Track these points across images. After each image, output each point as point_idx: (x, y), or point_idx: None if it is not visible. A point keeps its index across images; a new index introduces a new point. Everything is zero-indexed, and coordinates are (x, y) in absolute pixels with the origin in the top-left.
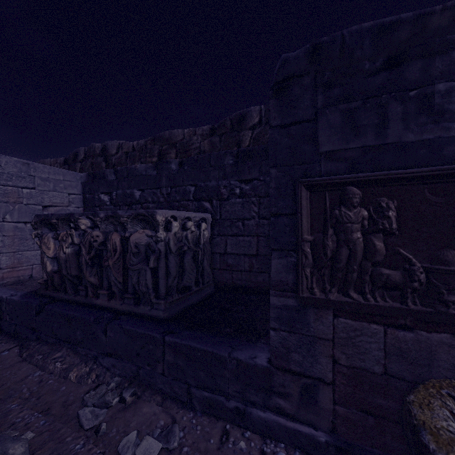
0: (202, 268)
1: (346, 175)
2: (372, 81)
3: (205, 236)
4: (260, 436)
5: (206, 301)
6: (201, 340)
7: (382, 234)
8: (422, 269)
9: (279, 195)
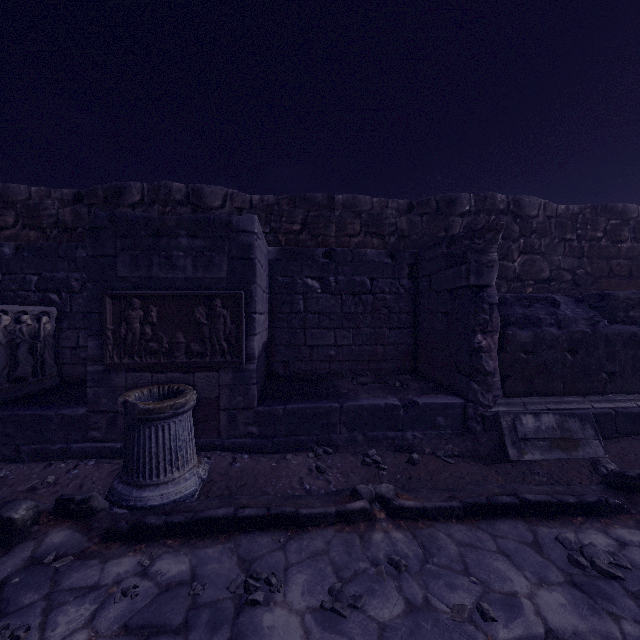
0: (43, 360)
1: (132, 292)
2: (147, 242)
3: (47, 329)
4: (79, 460)
5: (47, 392)
6: (31, 410)
7: (150, 325)
8: (167, 342)
9: (93, 300)
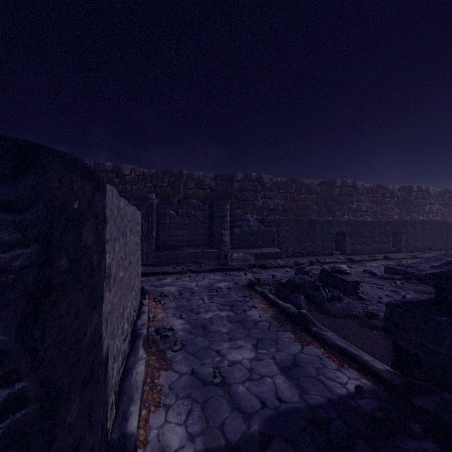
0: None
1: None
2: None
3: None
4: None
5: None
6: None
7: None
8: None
9: None
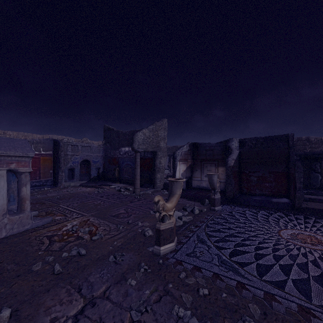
0: None
1: None
2: None
3: None
4: None
5: None
6: None
7: None
8: None
9: None
